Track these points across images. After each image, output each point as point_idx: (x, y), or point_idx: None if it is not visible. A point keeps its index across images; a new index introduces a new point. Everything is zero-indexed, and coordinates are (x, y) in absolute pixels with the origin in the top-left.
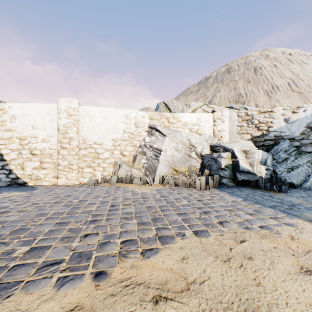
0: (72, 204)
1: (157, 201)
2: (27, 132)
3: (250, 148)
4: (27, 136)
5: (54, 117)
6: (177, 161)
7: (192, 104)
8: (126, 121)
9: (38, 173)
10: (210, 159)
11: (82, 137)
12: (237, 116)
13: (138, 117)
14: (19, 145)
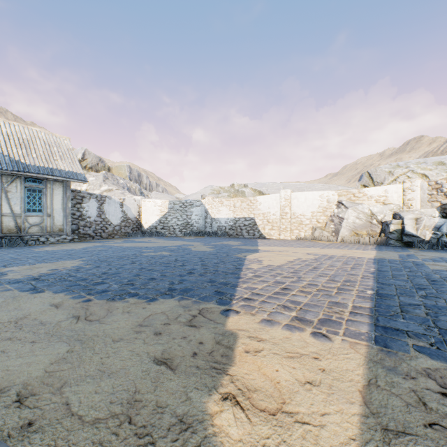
0: (285, 242)
1: (322, 245)
2: (266, 210)
3: (426, 216)
4: (265, 213)
5: (278, 201)
6: (358, 227)
7: (396, 171)
8: (320, 199)
9: (270, 232)
10: (385, 225)
11: (292, 212)
12: (427, 185)
13: (329, 195)
14: (262, 217)
